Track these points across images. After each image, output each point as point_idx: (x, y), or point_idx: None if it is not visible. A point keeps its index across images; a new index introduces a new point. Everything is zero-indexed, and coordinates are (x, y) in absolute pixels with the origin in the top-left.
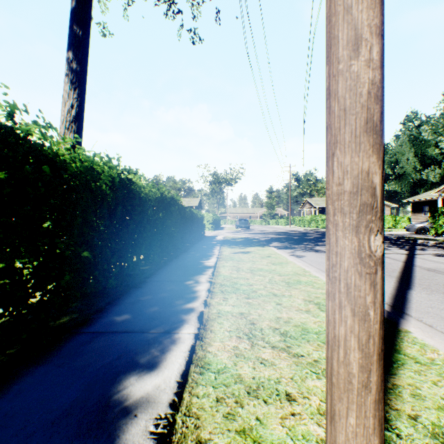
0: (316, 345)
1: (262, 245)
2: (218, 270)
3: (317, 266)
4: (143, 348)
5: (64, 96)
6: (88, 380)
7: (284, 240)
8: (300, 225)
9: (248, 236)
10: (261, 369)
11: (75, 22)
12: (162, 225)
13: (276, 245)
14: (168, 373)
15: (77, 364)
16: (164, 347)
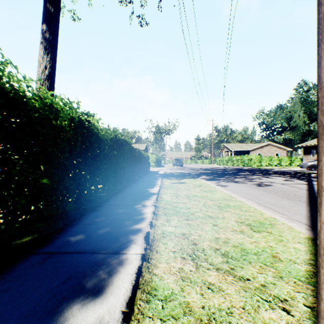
0: (259, 267)
1: (194, 177)
2: (161, 196)
3: (239, 193)
4: (91, 270)
5: (40, 59)
6: (28, 310)
7: (209, 174)
8: (220, 164)
9: (182, 171)
10: (209, 296)
11: (48, 1)
12: (116, 160)
13: (204, 177)
14: (113, 301)
15: (22, 289)
16: (112, 269)
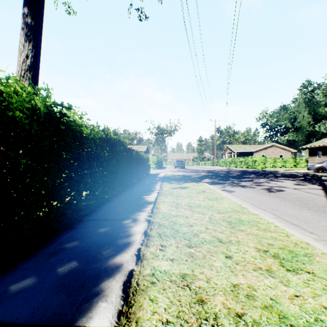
0: None
1: (196, 181)
2: (158, 206)
3: (249, 201)
4: None
5: (20, 47)
6: None
7: (213, 177)
8: (222, 166)
9: (184, 173)
10: None
11: None
12: (106, 163)
13: (207, 181)
14: None
15: None
16: None
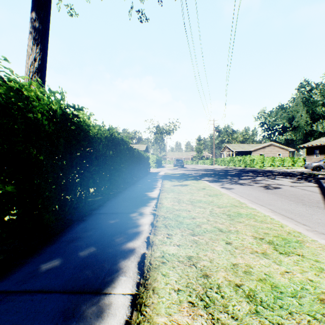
0: (307, 323)
1: (196, 179)
2: (161, 201)
3: (247, 197)
4: None
5: (28, 50)
6: None
7: (212, 175)
8: (221, 164)
9: (183, 172)
10: None
11: None
12: (111, 161)
13: (207, 179)
14: None
15: None
16: None
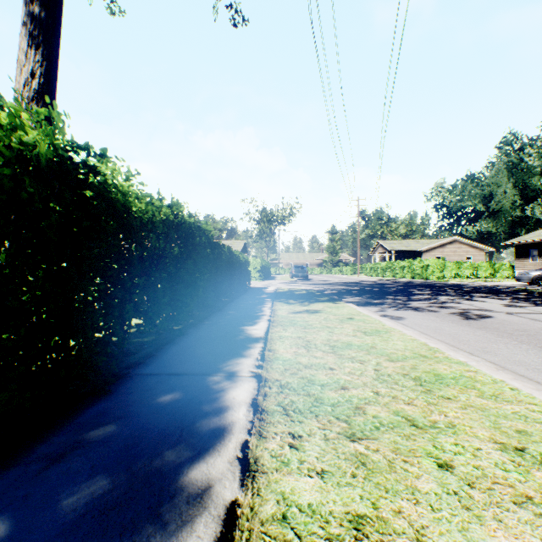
0: None
1: (333, 300)
2: (272, 346)
3: (436, 336)
4: None
5: (20, 57)
6: None
7: (359, 293)
8: (371, 274)
9: (308, 287)
10: None
11: None
12: (176, 266)
13: (351, 300)
14: None
15: None
16: None
